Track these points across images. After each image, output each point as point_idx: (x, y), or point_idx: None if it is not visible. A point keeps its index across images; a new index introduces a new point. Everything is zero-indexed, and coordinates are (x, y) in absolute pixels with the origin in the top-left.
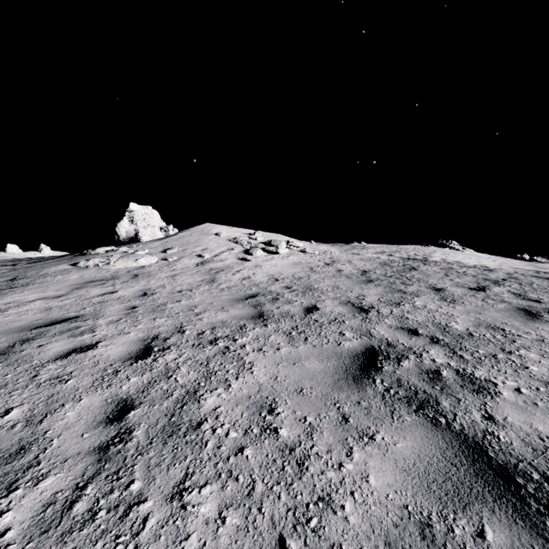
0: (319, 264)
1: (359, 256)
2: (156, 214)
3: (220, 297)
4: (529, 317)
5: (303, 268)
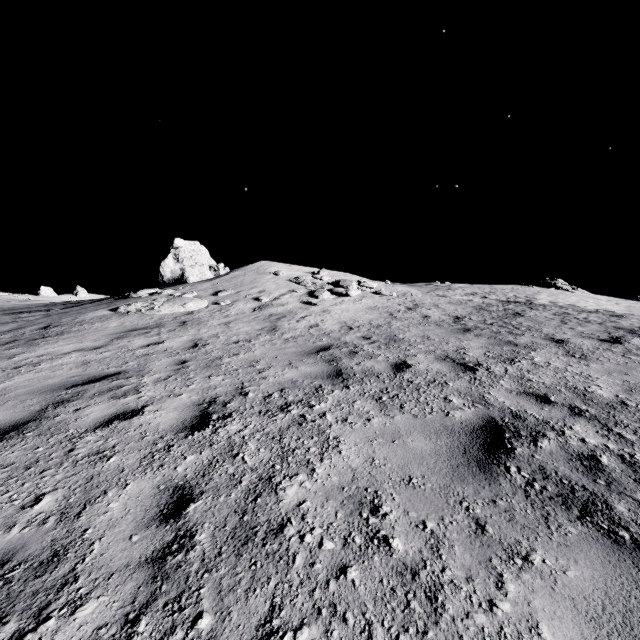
0: (399, 309)
1: (447, 299)
2: (204, 250)
3: (284, 349)
4: None
5: (380, 313)
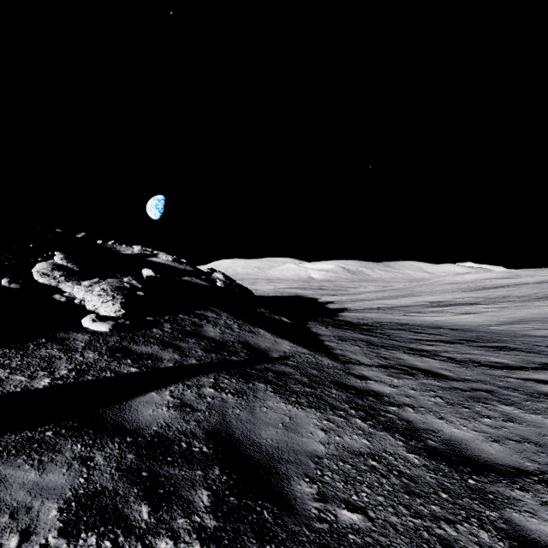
0: None
1: None
2: None
3: None
4: None
5: None
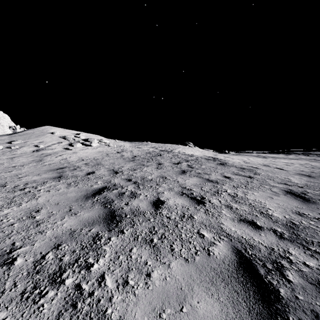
0: (113, 152)
1: (139, 149)
2: (7, 117)
3: (40, 169)
4: (181, 173)
5: (102, 154)
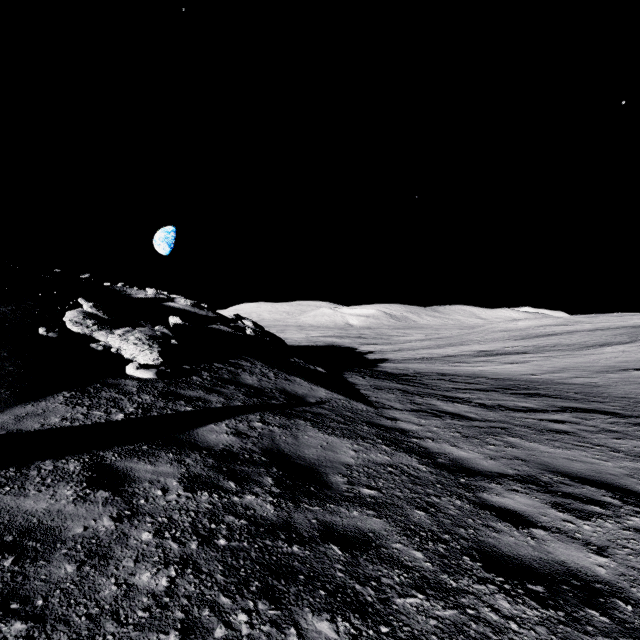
0: None
1: None
2: None
3: None
4: None
5: None
